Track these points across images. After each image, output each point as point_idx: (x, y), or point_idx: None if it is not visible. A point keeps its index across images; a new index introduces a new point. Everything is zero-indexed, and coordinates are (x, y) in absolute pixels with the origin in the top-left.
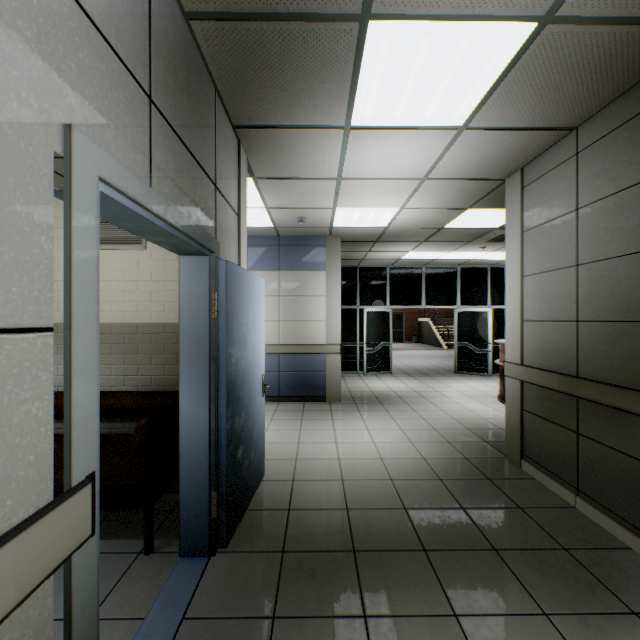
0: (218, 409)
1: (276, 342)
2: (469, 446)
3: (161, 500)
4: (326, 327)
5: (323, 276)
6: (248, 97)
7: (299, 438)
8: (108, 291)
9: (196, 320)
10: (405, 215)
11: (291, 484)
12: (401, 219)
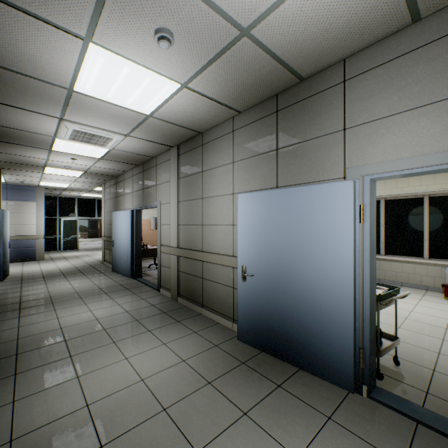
0: (0, 246)
1: None
2: (93, 263)
3: None
4: (37, 227)
5: (35, 204)
6: (10, 167)
7: (23, 269)
8: None
9: None
10: (74, 186)
11: (22, 274)
12: (73, 186)
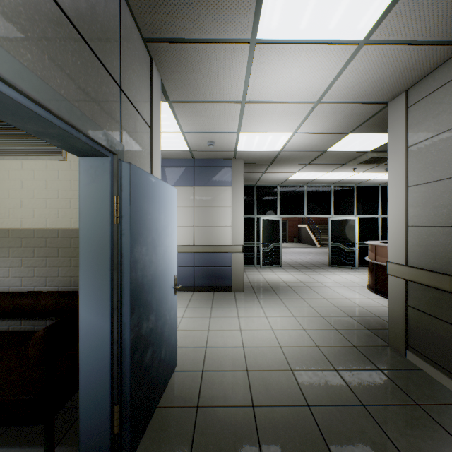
0: (121, 318)
1: (191, 243)
2: (354, 333)
3: (77, 395)
4: (231, 231)
5: (229, 191)
6: None
7: (209, 325)
8: (31, 199)
9: (96, 225)
10: (296, 139)
11: (200, 375)
12: (293, 143)
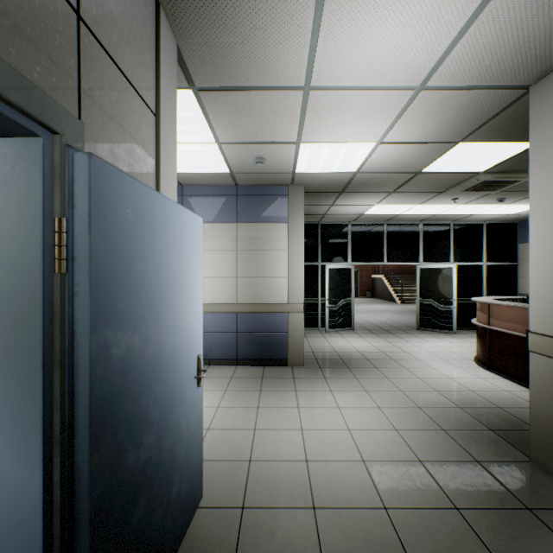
0: (73, 458)
1: (233, 300)
2: (472, 438)
3: None
4: (288, 284)
5: (285, 228)
6: None
7: (256, 421)
8: None
9: (14, 276)
10: (381, 153)
11: (239, 517)
12: (375, 160)
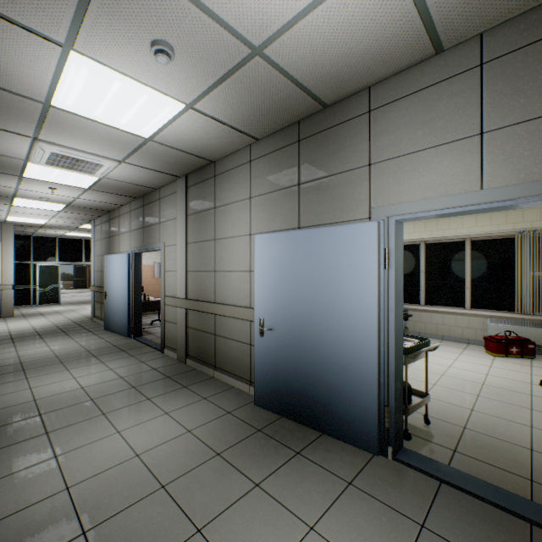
0: None
1: None
2: (80, 319)
3: None
4: (2, 275)
5: None
6: None
7: None
8: None
9: None
10: (54, 222)
11: None
12: (52, 223)
